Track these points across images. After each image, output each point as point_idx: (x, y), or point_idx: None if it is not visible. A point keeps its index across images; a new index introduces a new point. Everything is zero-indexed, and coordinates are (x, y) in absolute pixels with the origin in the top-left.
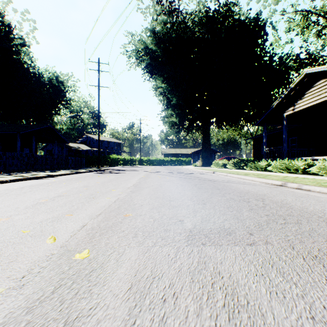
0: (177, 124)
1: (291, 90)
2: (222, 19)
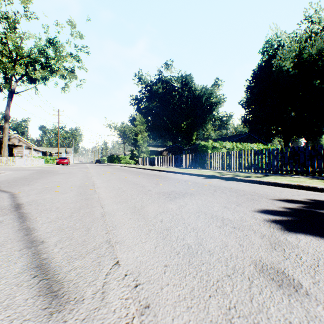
0: None
1: None
2: None
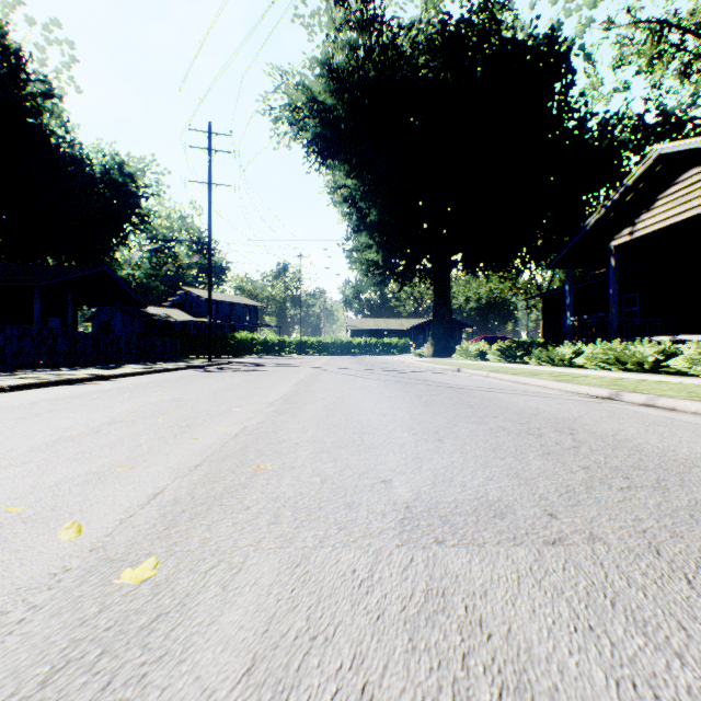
0: (379, 266)
1: (627, 192)
2: (476, 38)
